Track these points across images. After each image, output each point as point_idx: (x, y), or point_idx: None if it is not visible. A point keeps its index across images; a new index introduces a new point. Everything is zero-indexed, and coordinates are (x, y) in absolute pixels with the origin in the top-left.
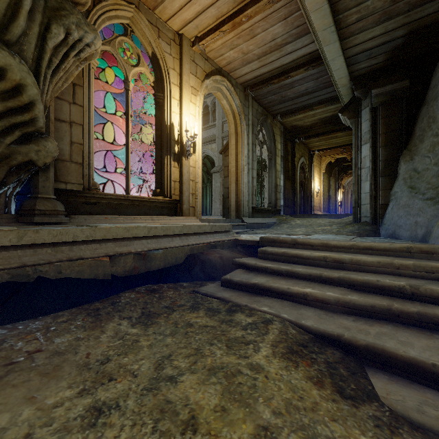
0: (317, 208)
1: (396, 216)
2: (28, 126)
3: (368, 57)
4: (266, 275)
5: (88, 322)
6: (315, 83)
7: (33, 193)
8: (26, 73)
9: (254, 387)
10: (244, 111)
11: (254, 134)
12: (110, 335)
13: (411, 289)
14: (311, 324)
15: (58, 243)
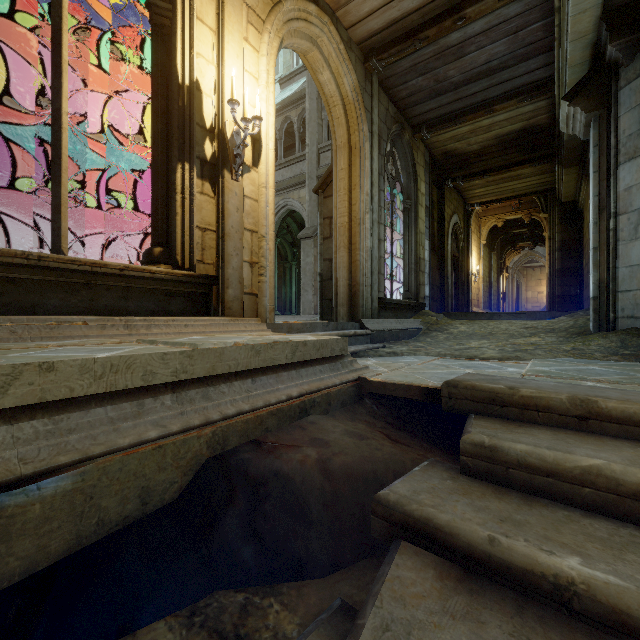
0: (475, 303)
1: None
2: None
3: None
4: None
5: None
6: (509, 44)
7: None
8: None
9: None
10: (364, 103)
11: (381, 154)
12: None
13: None
14: None
15: None
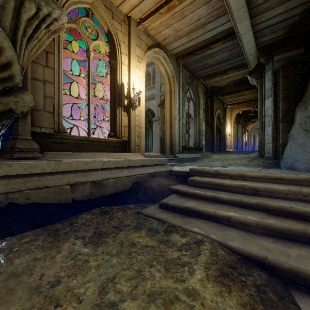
0: (229, 147)
1: (293, 152)
2: (7, 82)
3: (271, 32)
4: (195, 200)
5: (47, 242)
6: (229, 53)
7: (14, 135)
8: (3, 38)
9: None
10: (176, 75)
11: (183, 92)
12: (64, 254)
13: None
14: (236, 245)
15: (28, 175)
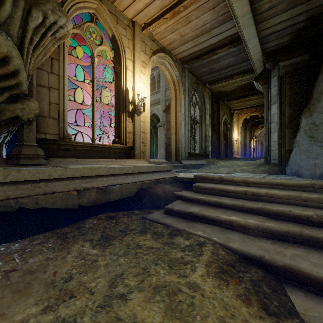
0: (236, 153)
1: (298, 159)
2: (14, 89)
3: (276, 38)
4: (199, 205)
5: (58, 244)
6: (235, 58)
7: (20, 142)
8: (11, 47)
9: (192, 305)
10: (182, 80)
11: (189, 97)
12: (74, 255)
13: (318, 218)
14: (236, 246)
15: (36, 180)
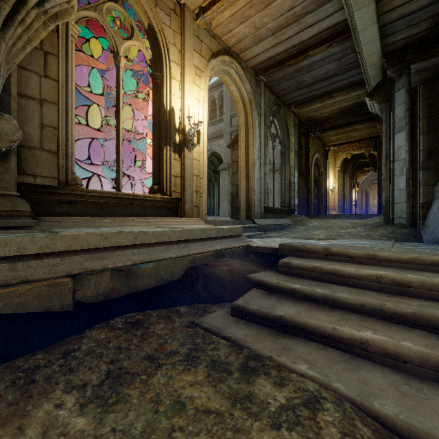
0: (332, 208)
1: None
2: None
3: (407, 25)
4: (294, 301)
5: (4, 404)
6: (337, 64)
7: None
8: None
9: None
10: (255, 99)
11: (266, 125)
12: (30, 438)
13: None
14: (392, 411)
15: None
